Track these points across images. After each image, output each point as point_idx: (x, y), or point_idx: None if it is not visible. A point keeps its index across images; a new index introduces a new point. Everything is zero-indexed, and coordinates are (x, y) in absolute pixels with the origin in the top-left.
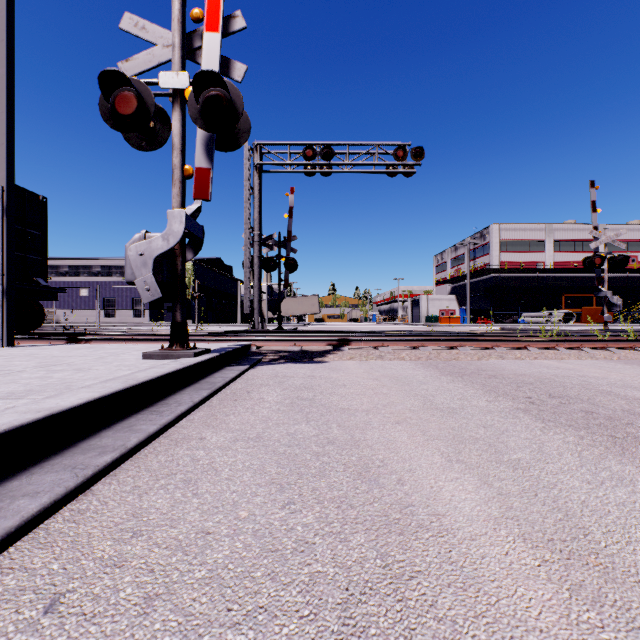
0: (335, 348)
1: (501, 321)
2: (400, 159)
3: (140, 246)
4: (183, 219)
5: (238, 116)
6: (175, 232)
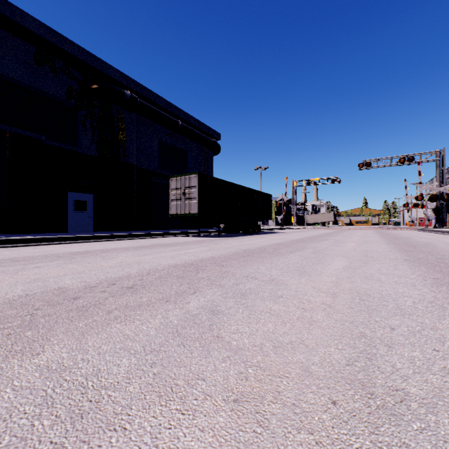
0: (302, 228)
1: (443, 225)
2: (333, 182)
3: (279, 217)
4: (283, 215)
5: (288, 205)
6: (282, 216)
